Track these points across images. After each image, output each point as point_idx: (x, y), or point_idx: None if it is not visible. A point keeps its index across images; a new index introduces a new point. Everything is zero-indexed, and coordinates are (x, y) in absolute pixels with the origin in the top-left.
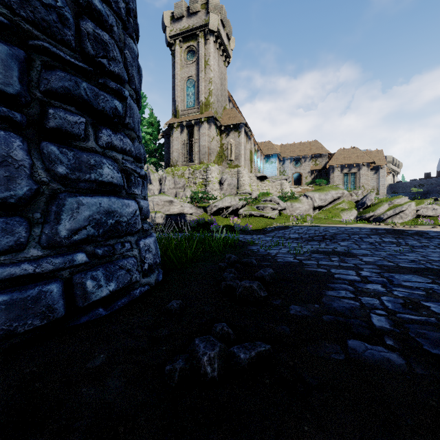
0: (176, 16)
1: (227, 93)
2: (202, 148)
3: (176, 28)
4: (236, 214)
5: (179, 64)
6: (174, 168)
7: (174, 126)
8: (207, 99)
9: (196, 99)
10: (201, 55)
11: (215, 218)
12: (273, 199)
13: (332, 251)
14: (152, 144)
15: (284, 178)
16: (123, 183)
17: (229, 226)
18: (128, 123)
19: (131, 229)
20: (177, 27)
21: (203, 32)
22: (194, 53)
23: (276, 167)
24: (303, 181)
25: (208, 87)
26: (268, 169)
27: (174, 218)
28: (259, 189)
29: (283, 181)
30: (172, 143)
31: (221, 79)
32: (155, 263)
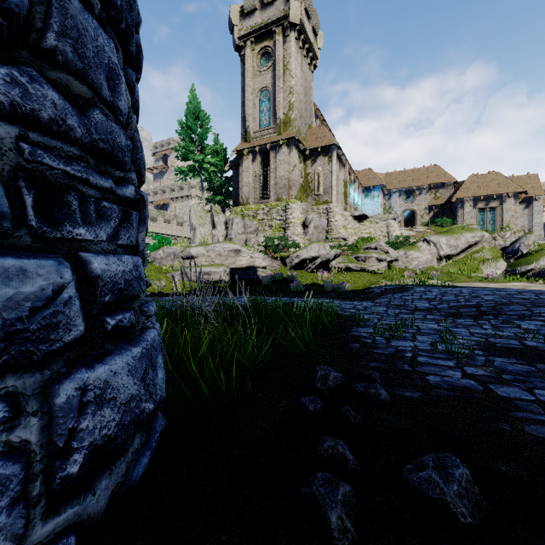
0: (246, 10)
1: (313, 106)
2: (280, 180)
3: (246, 26)
4: (326, 267)
5: (251, 72)
6: (244, 208)
7: (244, 152)
8: (286, 115)
9: (273, 116)
10: (279, 57)
11: (297, 273)
12: (380, 245)
13: (524, 347)
14: (217, 177)
15: (392, 217)
16: (8, 206)
17: (316, 285)
18: (54, 49)
19: (26, 349)
20: (247, 24)
21: (282, 27)
22: (270, 56)
23: (380, 203)
24: (417, 221)
25: (288, 99)
26: (368, 206)
27: (241, 273)
28: (357, 233)
29: (390, 222)
30: (241, 175)
31: (305, 88)
32: (135, 420)
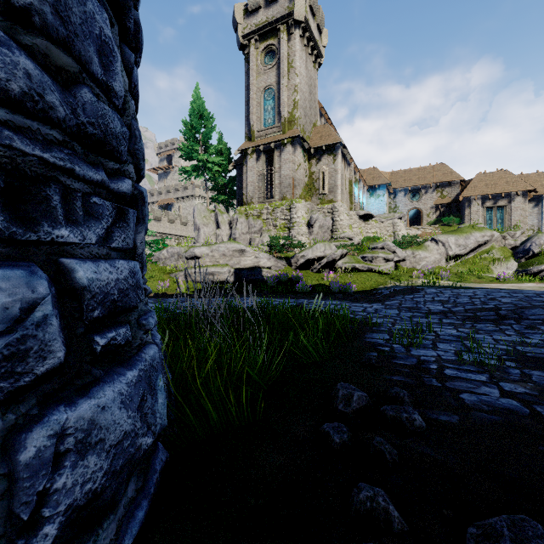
0: (250, 8)
1: (317, 104)
2: (284, 179)
3: (250, 24)
4: (332, 267)
5: (255, 70)
6: (249, 207)
7: (249, 152)
8: (291, 113)
9: (277, 114)
10: (283, 55)
11: (302, 273)
12: (387, 245)
13: None
14: (221, 177)
15: (398, 216)
16: None
17: (322, 285)
18: (29, 8)
19: None
20: (251, 22)
21: (286, 25)
22: (274, 54)
23: (385, 202)
24: (423, 221)
25: (293, 97)
26: (373, 205)
27: (246, 273)
28: (362, 232)
29: (396, 221)
30: (245, 174)
31: (310, 86)
32: (129, 461)
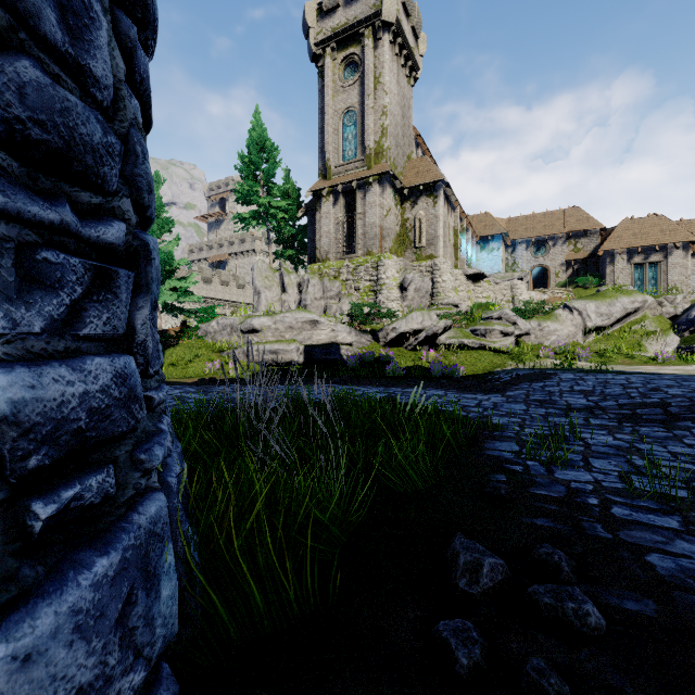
0: (326, 7)
1: (412, 131)
2: (370, 229)
3: (326, 28)
4: (432, 343)
5: (331, 88)
6: (323, 265)
7: (323, 193)
8: (378, 143)
9: (360, 144)
10: (368, 67)
11: (393, 351)
12: (505, 314)
13: None
14: (288, 226)
15: (518, 276)
16: None
17: (420, 367)
18: None
19: None
20: (327, 25)
21: (372, 28)
22: (357, 66)
23: (500, 257)
24: (551, 281)
25: (380, 122)
26: (485, 261)
27: (319, 352)
28: (471, 297)
29: (516, 282)
30: (319, 222)
31: (403, 107)
32: None
